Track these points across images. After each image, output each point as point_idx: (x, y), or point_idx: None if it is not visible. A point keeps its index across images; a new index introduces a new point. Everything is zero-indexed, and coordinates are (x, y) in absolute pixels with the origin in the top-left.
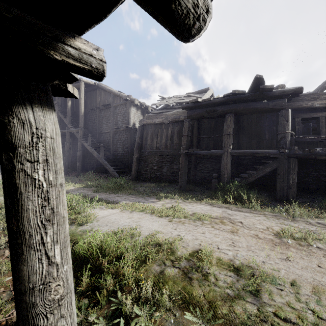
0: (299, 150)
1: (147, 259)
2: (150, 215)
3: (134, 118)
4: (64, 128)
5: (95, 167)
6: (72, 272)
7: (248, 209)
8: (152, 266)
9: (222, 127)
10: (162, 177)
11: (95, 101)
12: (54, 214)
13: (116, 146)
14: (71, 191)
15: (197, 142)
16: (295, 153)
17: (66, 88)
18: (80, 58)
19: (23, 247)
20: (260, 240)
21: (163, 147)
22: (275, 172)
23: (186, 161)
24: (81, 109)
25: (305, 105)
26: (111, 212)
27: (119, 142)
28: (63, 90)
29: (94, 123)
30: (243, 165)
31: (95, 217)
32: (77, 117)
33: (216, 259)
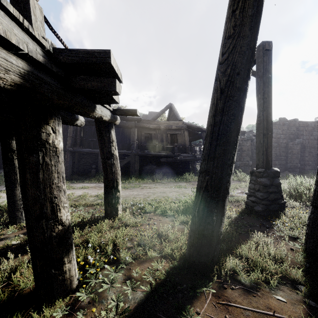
0: (139, 151)
1: None
2: None
3: None
4: None
5: None
6: None
7: None
8: None
9: None
10: None
11: None
12: None
13: None
14: None
15: (81, 142)
16: (138, 153)
17: None
18: None
19: (17, 185)
20: None
21: None
22: None
23: (71, 157)
24: None
25: (146, 126)
26: None
27: None
28: None
29: None
30: None
31: (1, 196)
32: None
33: (89, 195)
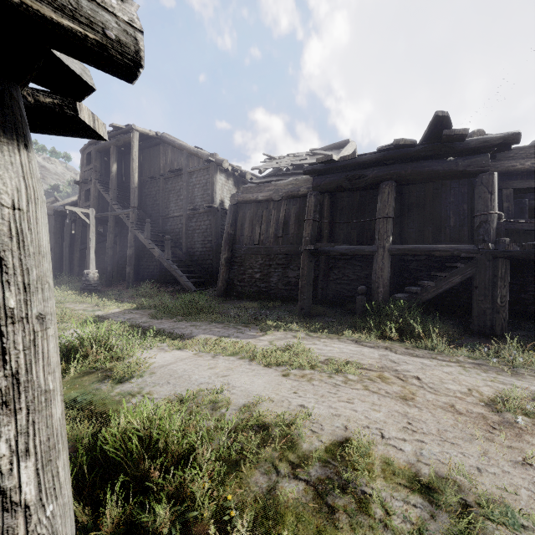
0: (514, 244)
1: (243, 459)
2: (247, 362)
3: (222, 192)
4: (106, 210)
5: (157, 275)
6: (71, 513)
7: (427, 351)
8: (252, 476)
9: (373, 206)
10: (270, 292)
11: (157, 164)
12: (20, 387)
13: (192, 239)
14: (113, 316)
15: (330, 232)
16: (506, 250)
17: (75, 114)
18: (72, 8)
19: None
20: (461, 416)
21: (271, 241)
22: (466, 284)
23: (311, 265)
24: (133, 177)
25: (520, 165)
26: (178, 356)
27: (197, 232)
28: (71, 119)
29: (155, 200)
30: (410, 271)
31: (148, 367)
32: (127, 192)
33: (381, 463)
